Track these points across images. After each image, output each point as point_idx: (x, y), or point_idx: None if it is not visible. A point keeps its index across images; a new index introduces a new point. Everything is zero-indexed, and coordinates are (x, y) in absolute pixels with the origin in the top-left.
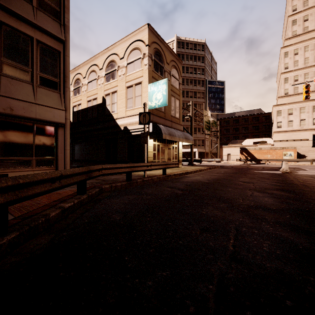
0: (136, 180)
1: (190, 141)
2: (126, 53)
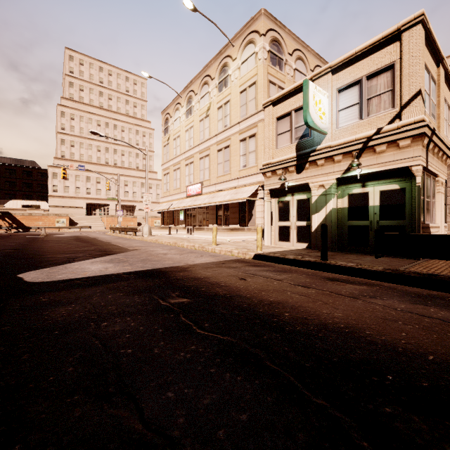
0: None
1: None
2: None
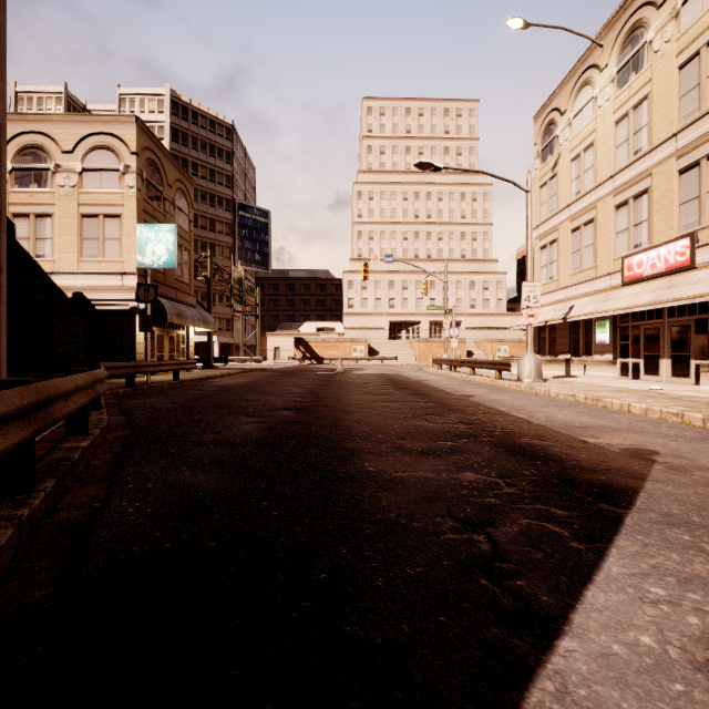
0: (141, 386)
1: (211, 326)
2: (80, 146)
